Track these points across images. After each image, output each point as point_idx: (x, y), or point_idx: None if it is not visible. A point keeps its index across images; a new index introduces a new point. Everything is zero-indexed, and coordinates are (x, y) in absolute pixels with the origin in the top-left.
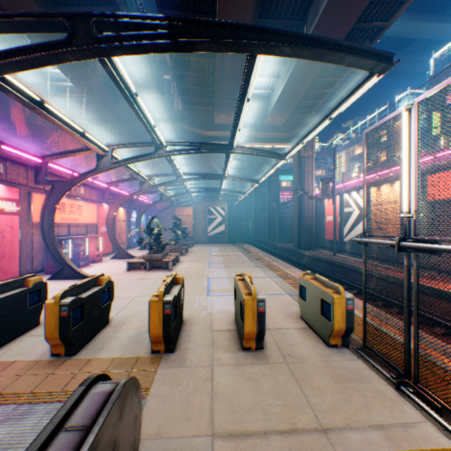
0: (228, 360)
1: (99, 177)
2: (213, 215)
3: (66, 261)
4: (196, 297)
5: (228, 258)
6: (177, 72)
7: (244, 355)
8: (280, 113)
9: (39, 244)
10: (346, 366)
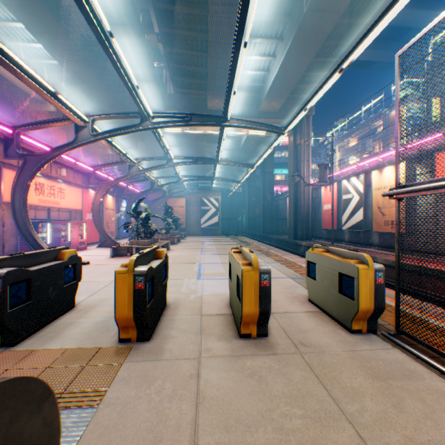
0: (221, 350)
1: (85, 161)
2: (207, 207)
3: (40, 244)
4: (185, 280)
5: (222, 246)
6: (168, 49)
7: (243, 344)
8: (276, 96)
9: (12, 226)
10: (381, 358)
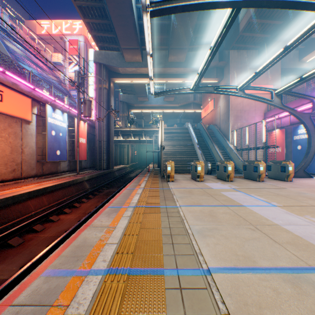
0: None
1: None
2: None
3: None
4: (238, 187)
5: None
6: None
7: None
8: None
9: None
10: None
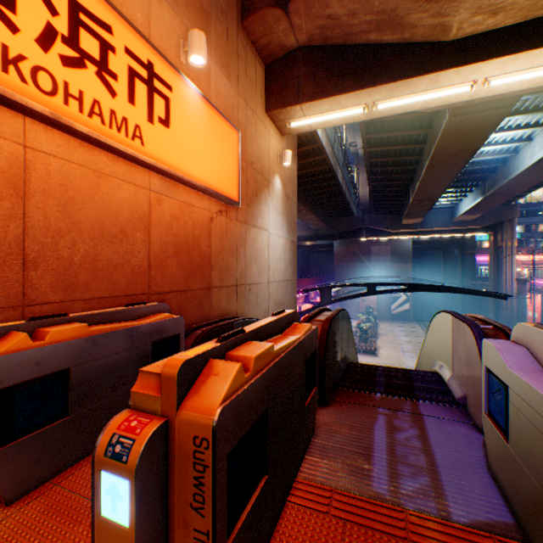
0: None
1: (315, 279)
2: (396, 294)
3: None
4: None
5: (416, 346)
6: (373, 203)
7: None
8: (469, 215)
9: None
10: None
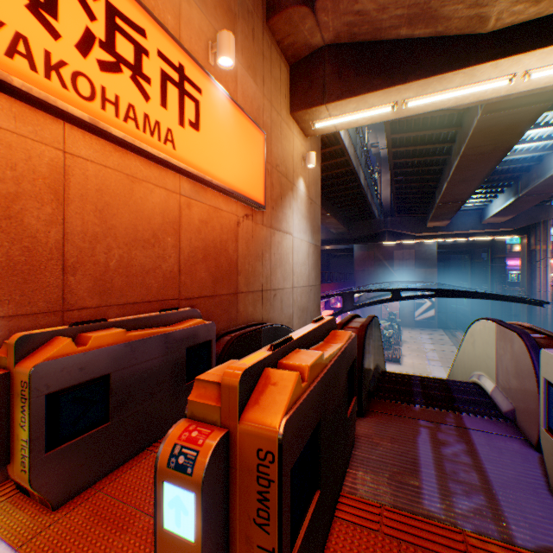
0: None
1: (335, 285)
2: (420, 300)
3: None
4: None
5: (442, 354)
6: (397, 205)
7: None
8: (500, 217)
9: None
10: None
